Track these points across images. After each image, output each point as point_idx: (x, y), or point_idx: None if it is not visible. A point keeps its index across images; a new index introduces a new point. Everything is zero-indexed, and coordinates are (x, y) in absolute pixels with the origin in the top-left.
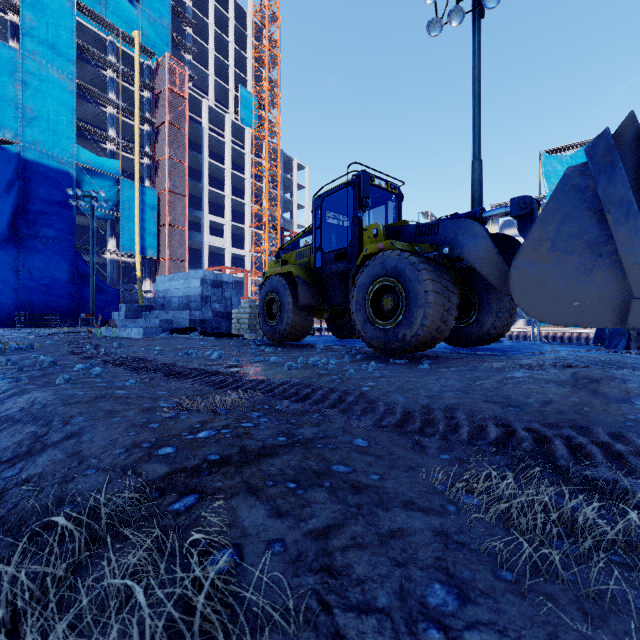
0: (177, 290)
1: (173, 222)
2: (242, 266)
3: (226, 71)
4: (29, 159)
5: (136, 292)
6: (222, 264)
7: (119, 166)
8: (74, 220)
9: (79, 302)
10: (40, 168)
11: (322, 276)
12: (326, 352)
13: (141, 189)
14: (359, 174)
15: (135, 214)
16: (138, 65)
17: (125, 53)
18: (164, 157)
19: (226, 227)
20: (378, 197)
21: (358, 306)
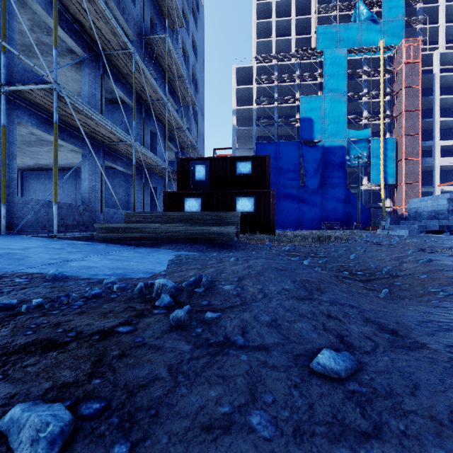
0: (426, 207)
1: (408, 156)
2: None
3: None
4: (326, 146)
5: (380, 208)
6: None
7: (370, 132)
8: (346, 171)
9: (348, 216)
10: (331, 149)
11: None
12: None
13: (384, 141)
14: None
15: (380, 158)
16: (382, 62)
17: (372, 59)
18: (400, 113)
19: None
20: None
21: None
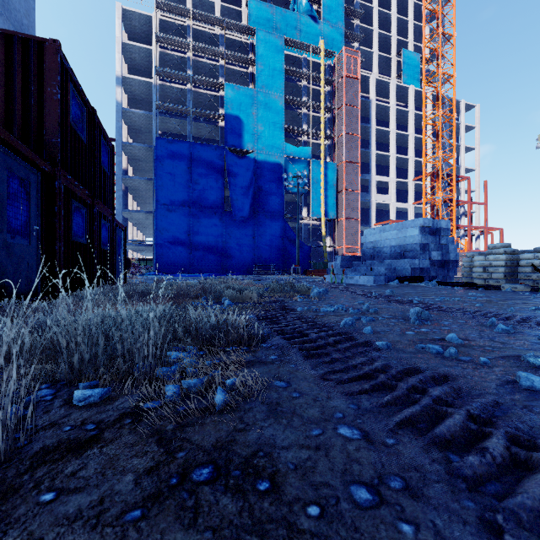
0: (388, 240)
1: (348, 187)
2: (403, 219)
3: (388, 43)
4: (259, 160)
5: (320, 247)
6: (385, 219)
7: (310, 151)
8: (283, 197)
9: (286, 256)
10: (265, 165)
11: None
12: None
13: (324, 165)
14: None
15: (321, 186)
16: (323, 67)
17: (313, 63)
18: (341, 134)
19: (390, 184)
20: None
21: None
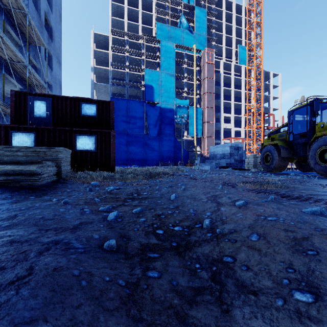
0: (219, 151)
1: (208, 120)
2: (239, 136)
3: (231, 41)
4: (162, 107)
5: (194, 152)
6: (229, 136)
7: (188, 102)
8: (174, 126)
9: (176, 156)
10: (165, 110)
11: (293, 144)
12: (295, 175)
13: (196, 109)
14: (313, 100)
15: (194, 120)
16: (195, 58)
17: (190, 55)
18: (204, 93)
19: (231, 118)
20: (326, 105)
21: (311, 157)
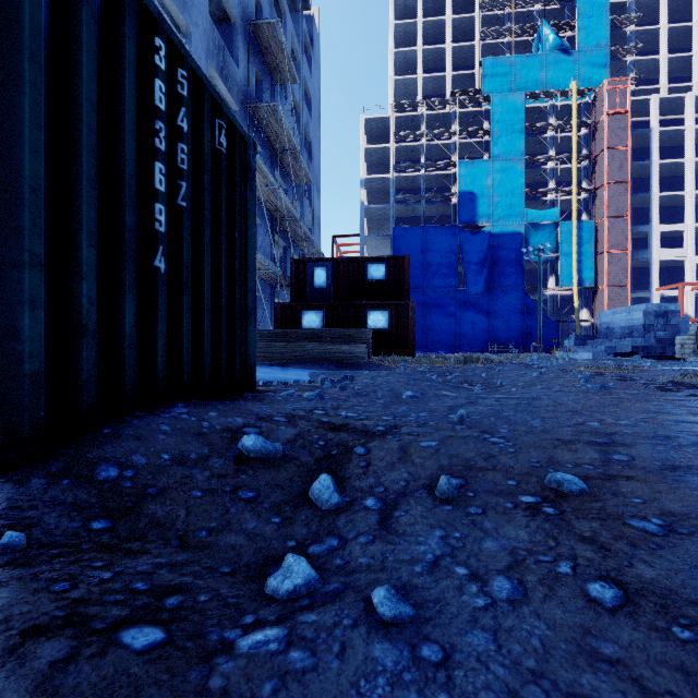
0: (619, 322)
1: (612, 248)
2: None
3: (687, 34)
4: (495, 233)
5: (573, 322)
6: (680, 279)
7: (558, 212)
8: (523, 269)
9: (527, 333)
10: (501, 237)
11: None
12: None
13: (578, 225)
14: None
15: (572, 250)
16: (575, 112)
17: (562, 106)
18: (601, 185)
19: (685, 233)
20: None
21: None
